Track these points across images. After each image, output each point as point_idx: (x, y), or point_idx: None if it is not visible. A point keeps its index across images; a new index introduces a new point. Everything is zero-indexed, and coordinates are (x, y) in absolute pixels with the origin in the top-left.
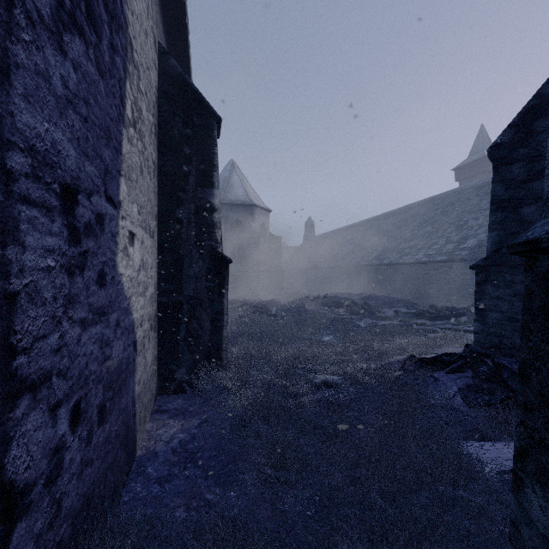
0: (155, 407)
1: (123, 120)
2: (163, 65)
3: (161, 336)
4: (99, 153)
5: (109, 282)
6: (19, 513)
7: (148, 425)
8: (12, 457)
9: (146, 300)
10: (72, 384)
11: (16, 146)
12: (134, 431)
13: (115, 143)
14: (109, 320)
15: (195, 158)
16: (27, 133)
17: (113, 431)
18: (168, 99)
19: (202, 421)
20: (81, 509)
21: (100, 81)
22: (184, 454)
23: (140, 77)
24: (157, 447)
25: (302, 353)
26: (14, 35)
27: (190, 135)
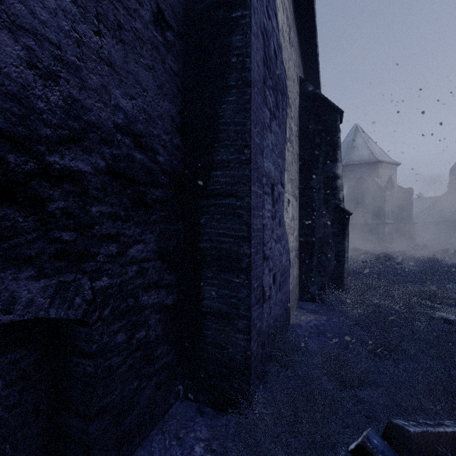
0: (298, 305)
1: (286, 141)
2: (302, 90)
3: (301, 263)
4: (279, 164)
5: (281, 225)
6: (264, 299)
7: (295, 312)
8: (263, 279)
9: (293, 238)
10: (273, 265)
11: (264, 175)
12: (289, 308)
13: (283, 156)
14: (281, 243)
15: (323, 144)
16: (265, 169)
17: (282, 299)
18: (305, 111)
19: (328, 319)
20: (274, 321)
21: (279, 131)
22: (317, 330)
23: (291, 110)
24: (301, 323)
25: (421, 293)
26: (263, 139)
27: (320, 130)
